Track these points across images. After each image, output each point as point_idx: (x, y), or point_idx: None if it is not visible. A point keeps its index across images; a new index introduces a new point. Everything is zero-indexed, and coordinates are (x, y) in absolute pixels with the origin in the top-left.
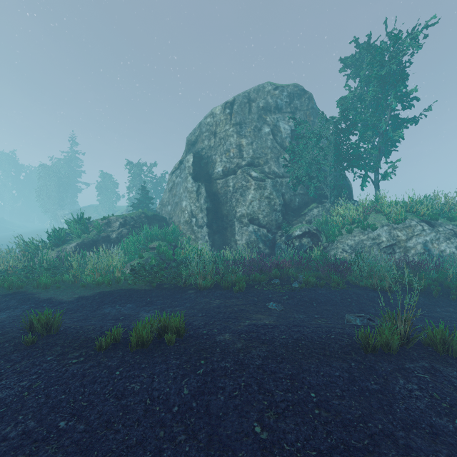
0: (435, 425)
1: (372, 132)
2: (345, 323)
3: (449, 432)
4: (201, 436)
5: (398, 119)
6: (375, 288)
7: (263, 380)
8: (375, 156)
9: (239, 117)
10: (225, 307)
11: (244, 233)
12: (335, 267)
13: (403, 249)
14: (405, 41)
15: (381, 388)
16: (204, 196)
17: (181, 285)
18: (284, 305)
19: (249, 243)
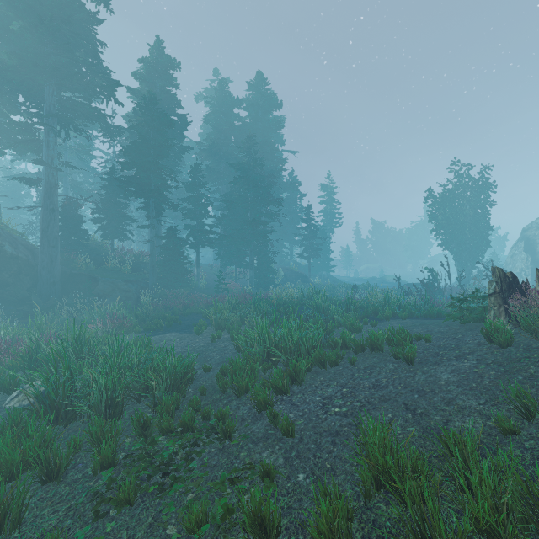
0: None
1: None
2: None
3: None
4: None
5: None
6: None
7: None
8: None
9: None
10: None
11: None
12: None
13: None
14: None
15: None
16: (529, 261)
17: None
18: None
19: None
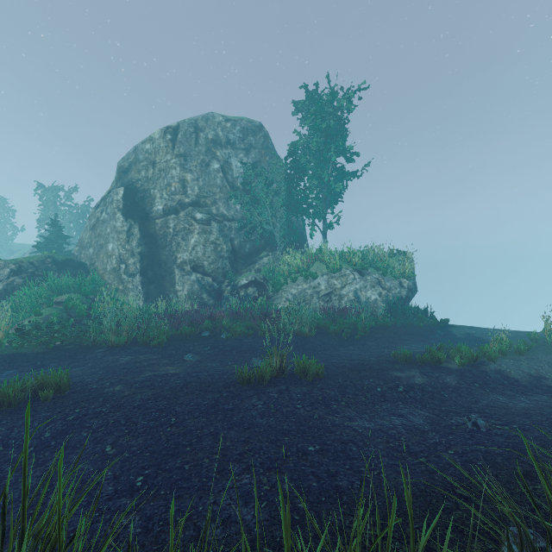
0: (254, 423)
1: (318, 182)
2: (250, 366)
3: (261, 425)
4: (50, 463)
5: (341, 172)
6: (298, 334)
7: (134, 416)
8: (322, 205)
9: (184, 147)
10: (134, 363)
11: (186, 283)
12: (268, 316)
13: (338, 297)
14: (342, 100)
15: (234, 407)
16: (138, 237)
17: (90, 345)
18: (203, 356)
19: (192, 294)
